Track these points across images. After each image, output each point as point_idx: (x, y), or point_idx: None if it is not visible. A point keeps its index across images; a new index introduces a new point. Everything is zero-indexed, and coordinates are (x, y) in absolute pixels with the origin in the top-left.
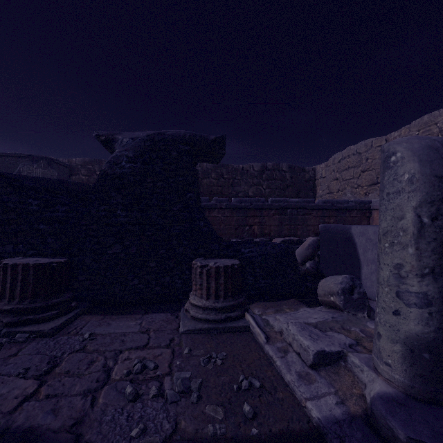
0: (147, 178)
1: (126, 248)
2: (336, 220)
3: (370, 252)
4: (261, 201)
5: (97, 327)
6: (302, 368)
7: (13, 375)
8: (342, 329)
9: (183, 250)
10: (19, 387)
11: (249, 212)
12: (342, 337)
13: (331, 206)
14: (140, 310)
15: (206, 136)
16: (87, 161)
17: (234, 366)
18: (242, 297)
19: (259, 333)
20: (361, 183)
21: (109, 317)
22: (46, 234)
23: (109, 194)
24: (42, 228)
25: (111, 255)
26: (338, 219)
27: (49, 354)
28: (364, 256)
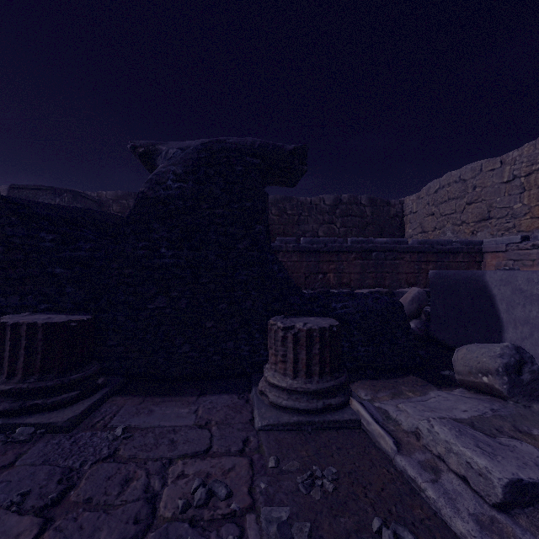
0: (202, 203)
1: (173, 300)
2: (435, 266)
3: (520, 308)
4: (339, 242)
5: (133, 417)
6: (479, 507)
7: (2, 506)
8: (517, 432)
9: (251, 304)
10: (8, 533)
11: (323, 256)
12: (532, 449)
13: (430, 248)
14: (193, 389)
15: (282, 146)
16: (120, 195)
17: (355, 495)
18: (344, 375)
19: (382, 434)
20: (466, 219)
21: (150, 400)
22: (64, 281)
23: (150, 226)
24: (59, 272)
25: (153, 311)
26: (438, 265)
27: (62, 465)
28: (509, 314)
